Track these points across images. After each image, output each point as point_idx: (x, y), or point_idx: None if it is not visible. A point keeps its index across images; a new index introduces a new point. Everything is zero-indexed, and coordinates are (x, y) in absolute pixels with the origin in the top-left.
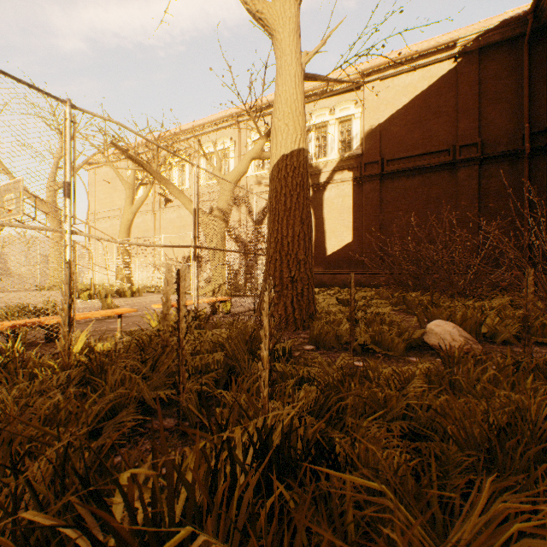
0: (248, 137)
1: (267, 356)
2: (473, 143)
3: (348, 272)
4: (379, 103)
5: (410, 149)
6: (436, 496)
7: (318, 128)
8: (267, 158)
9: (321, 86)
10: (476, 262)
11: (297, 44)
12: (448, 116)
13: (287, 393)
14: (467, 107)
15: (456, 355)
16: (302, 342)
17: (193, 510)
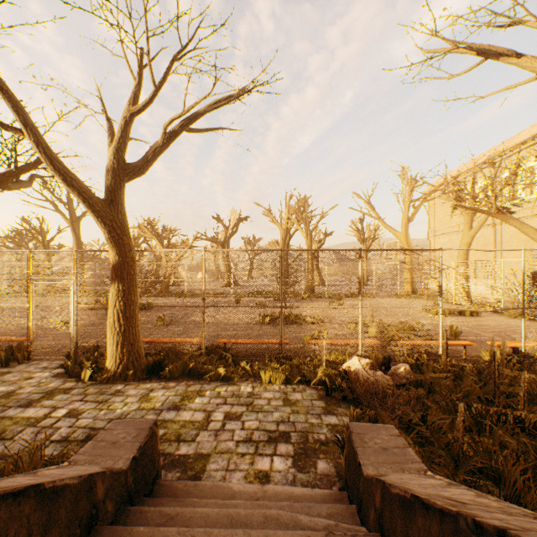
0: None
1: (522, 396)
2: None
3: None
4: None
5: None
6: None
7: None
8: None
9: None
10: None
11: None
12: None
13: None
14: None
15: None
16: None
17: (490, 422)
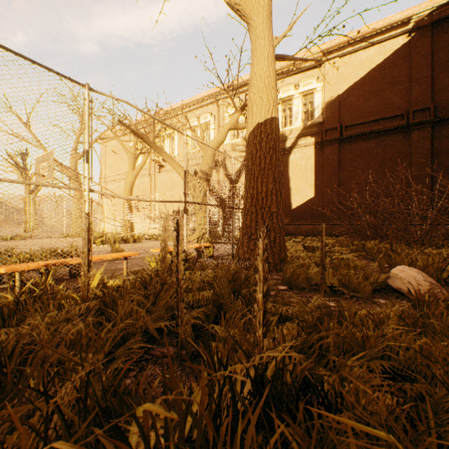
0: (225, 112)
1: (261, 298)
2: (426, 107)
3: (310, 223)
4: (338, 77)
5: (367, 115)
6: (435, 443)
7: (284, 102)
8: (241, 128)
9: (287, 66)
10: (434, 214)
11: (269, 28)
12: (402, 85)
13: (271, 329)
14: (421, 76)
15: (426, 299)
16: (275, 282)
17: (200, 443)
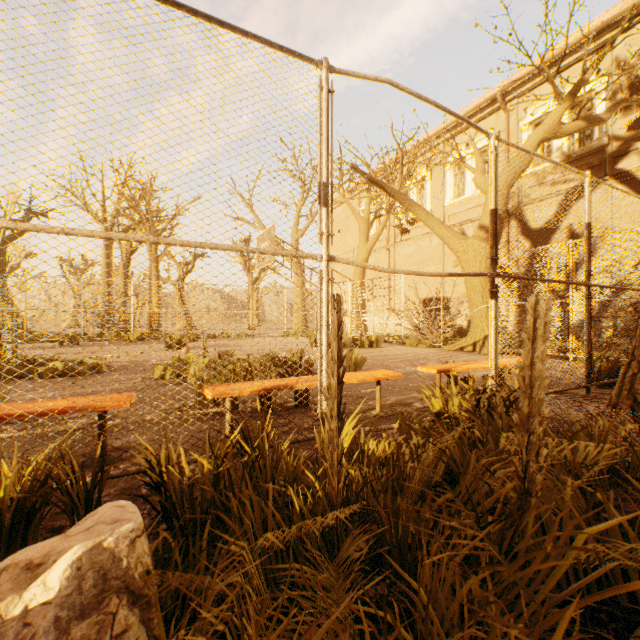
0: (520, 119)
1: None
2: None
3: None
4: None
5: None
6: None
7: None
8: (567, 133)
9: None
10: None
11: None
12: None
13: None
14: None
15: None
16: None
17: None
